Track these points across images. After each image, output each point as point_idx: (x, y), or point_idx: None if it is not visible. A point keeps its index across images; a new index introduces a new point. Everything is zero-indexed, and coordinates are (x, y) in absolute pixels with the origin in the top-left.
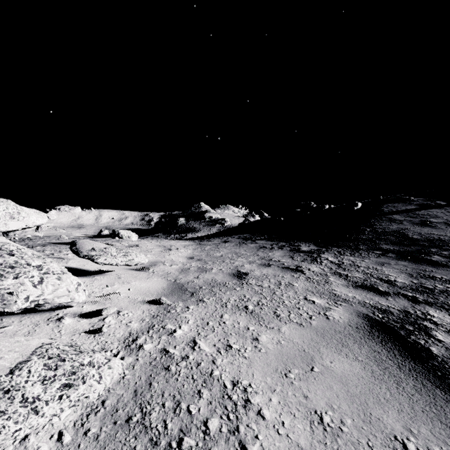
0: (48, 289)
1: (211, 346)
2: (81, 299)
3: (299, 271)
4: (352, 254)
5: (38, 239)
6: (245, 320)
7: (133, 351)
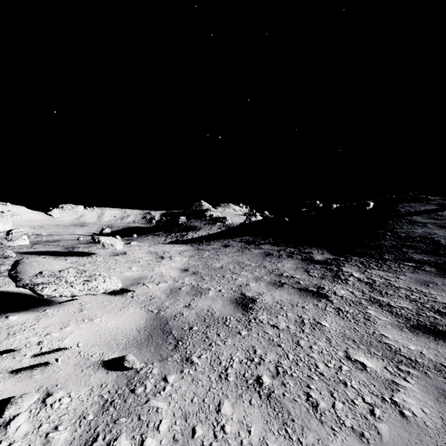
0: None
1: None
2: None
3: (322, 296)
4: (379, 266)
5: (5, 247)
6: (260, 420)
7: None
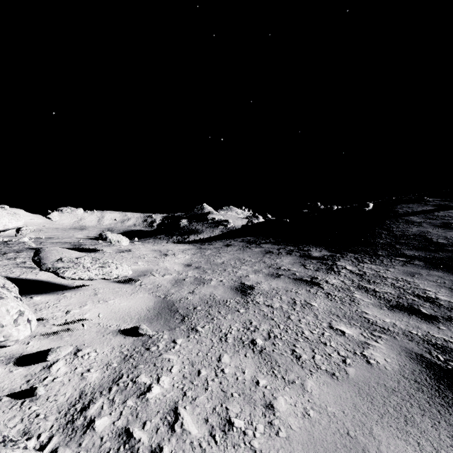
0: None
1: (200, 423)
2: (21, 335)
3: (315, 284)
4: (372, 261)
5: (16, 244)
6: (253, 365)
7: (76, 433)
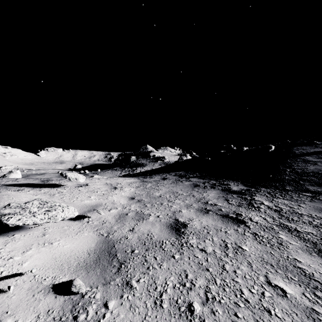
0: None
1: None
2: None
3: (241, 221)
4: (283, 196)
5: None
6: None
7: None
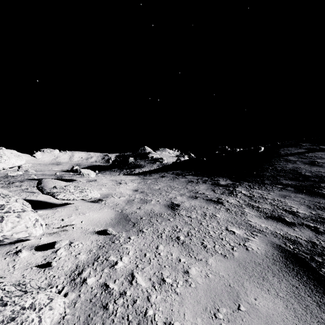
0: (7, 226)
1: (147, 281)
2: (38, 233)
3: (219, 202)
4: (260, 187)
5: (19, 176)
6: (177, 251)
7: (77, 285)
